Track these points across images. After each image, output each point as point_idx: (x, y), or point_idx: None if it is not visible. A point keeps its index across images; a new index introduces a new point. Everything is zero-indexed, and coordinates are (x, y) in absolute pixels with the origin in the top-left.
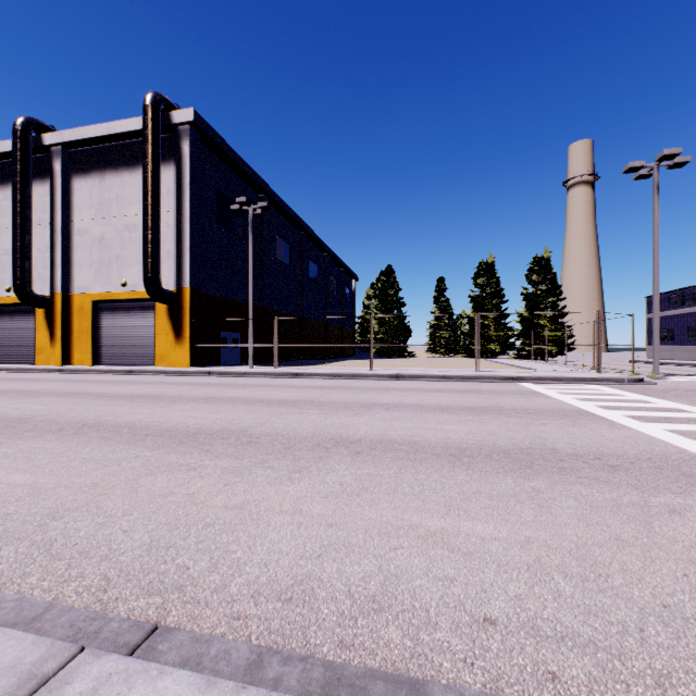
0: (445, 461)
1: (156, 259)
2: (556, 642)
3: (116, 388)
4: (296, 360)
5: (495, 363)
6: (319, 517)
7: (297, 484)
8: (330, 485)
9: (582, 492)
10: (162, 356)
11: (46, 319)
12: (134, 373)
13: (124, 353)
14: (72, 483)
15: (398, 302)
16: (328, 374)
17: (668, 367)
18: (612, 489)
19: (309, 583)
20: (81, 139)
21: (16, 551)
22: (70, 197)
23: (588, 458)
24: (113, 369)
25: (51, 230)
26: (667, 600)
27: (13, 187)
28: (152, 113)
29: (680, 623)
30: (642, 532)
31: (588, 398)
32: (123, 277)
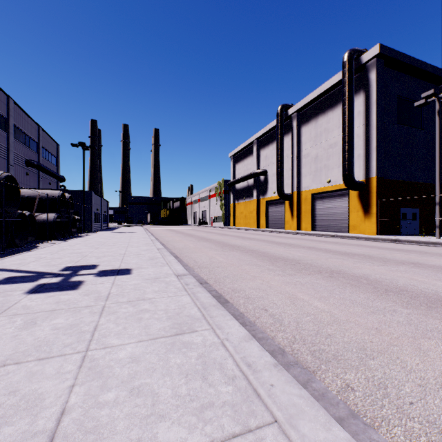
0: None
1: (350, 161)
2: None
3: (333, 246)
4: None
5: None
6: None
7: None
8: None
9: None
10: (353, 226)
11: (289, 206)
12: (336, 237)
13: (328, 224)
14: (356, 321)
15: None
16: None
17: None
18: None
19: None
20: (305, 104)
21: (358, 381)
22: (299, 138)
23: None
24: (324, 233)
25: (291, 158)
26: None
27: (276, 142)
28: (348, 65)
29: None
30: None
31: None
32: (328, 177)
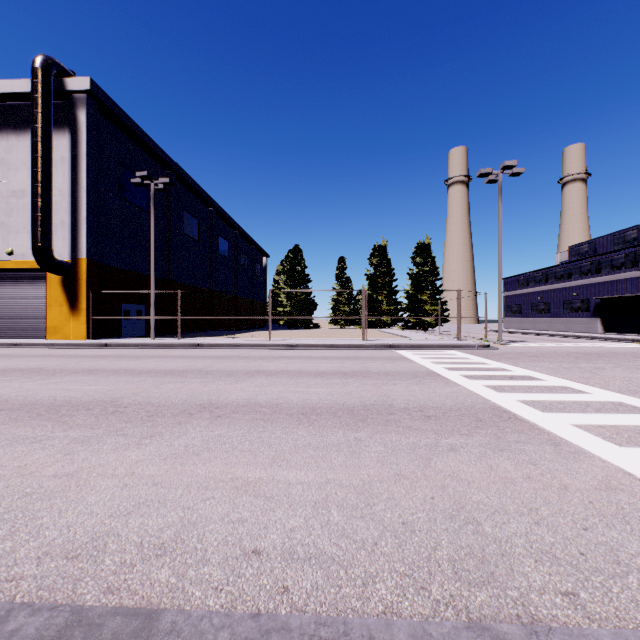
0: (294, 420)
1: (46, 228)
2: (303, 562)
3: None
4: (205, 331)
5: (384, 333)
6: (148, 477)
7: (143, 449)
8: (175, 448)
9: (393, 438)
10: (55, 328)
11: None
12: (20, 346)
13: (11, 326)
14: None
15: (305, 278)
16: (228, 345)
17: (515, 335)
18: (417, 435)
19: (105, 539)
20: None
21: None
22: None
23: (414, 411)
24: None
25: None
26: (408, 518)
27: None
28: (43, 77)
29: (407, 535)
30: (420, 467)
31: (442, 361)
32: (9, 246)
